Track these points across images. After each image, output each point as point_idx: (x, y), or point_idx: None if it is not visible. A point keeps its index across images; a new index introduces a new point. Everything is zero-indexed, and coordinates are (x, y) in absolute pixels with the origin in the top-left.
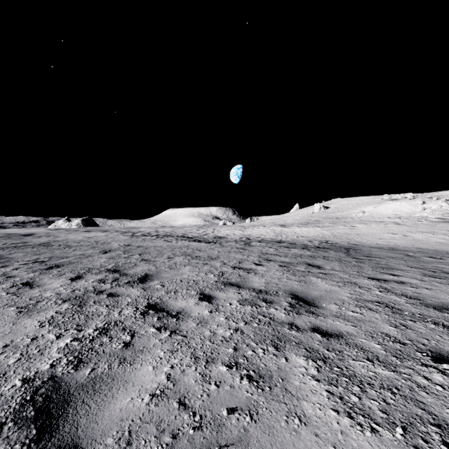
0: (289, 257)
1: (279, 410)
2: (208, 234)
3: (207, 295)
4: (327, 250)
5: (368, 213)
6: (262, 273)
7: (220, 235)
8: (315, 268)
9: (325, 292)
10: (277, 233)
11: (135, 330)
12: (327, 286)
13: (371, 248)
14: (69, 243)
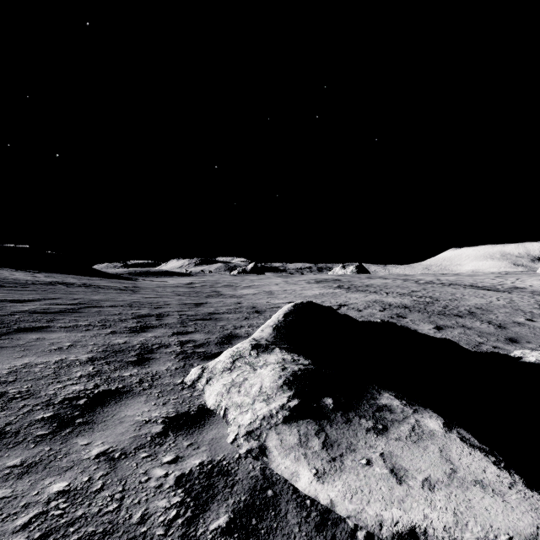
0: None
1: (488, 312)
2: (504, 285)
3: (479, 305)
4: None
5: None
6: (519, 304)
7: (520, 286)
8: None
9: None
10: None
11: (454, 306)
12: None
13: None
14: (380, 286)
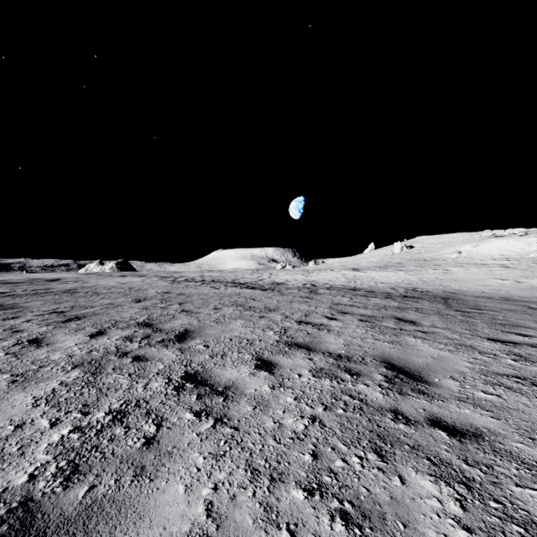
0: (370, 308)
1: None
2: (264, 280)
3: (266, 361)
4: (419, 299)
5: (465, 254)
6: (338, 330)
7: (279, 281)
8: (408, 324)
9: (433, 360)
10: (349, 278)
11: (164, 416)
12: (432, 350)
13: (476, 297)
14: (98, 289)
